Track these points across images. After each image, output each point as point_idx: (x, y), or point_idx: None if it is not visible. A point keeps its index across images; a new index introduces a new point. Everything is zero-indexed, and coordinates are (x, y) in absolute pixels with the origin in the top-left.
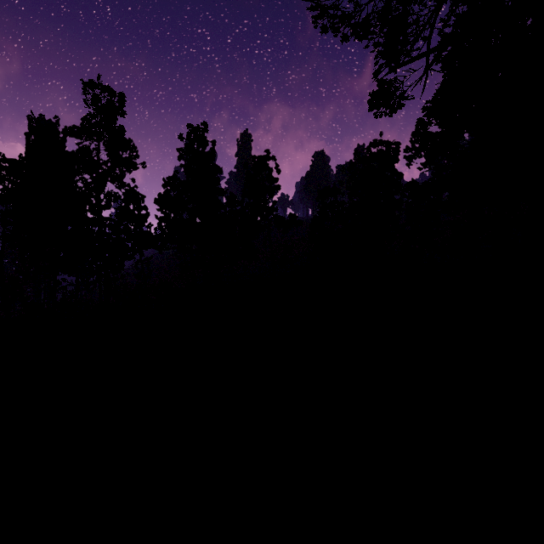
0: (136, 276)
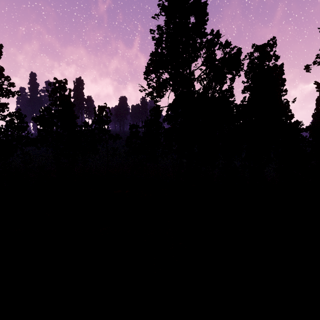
0: (22, 162)
